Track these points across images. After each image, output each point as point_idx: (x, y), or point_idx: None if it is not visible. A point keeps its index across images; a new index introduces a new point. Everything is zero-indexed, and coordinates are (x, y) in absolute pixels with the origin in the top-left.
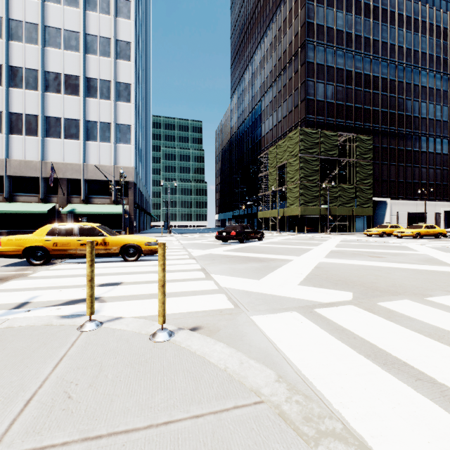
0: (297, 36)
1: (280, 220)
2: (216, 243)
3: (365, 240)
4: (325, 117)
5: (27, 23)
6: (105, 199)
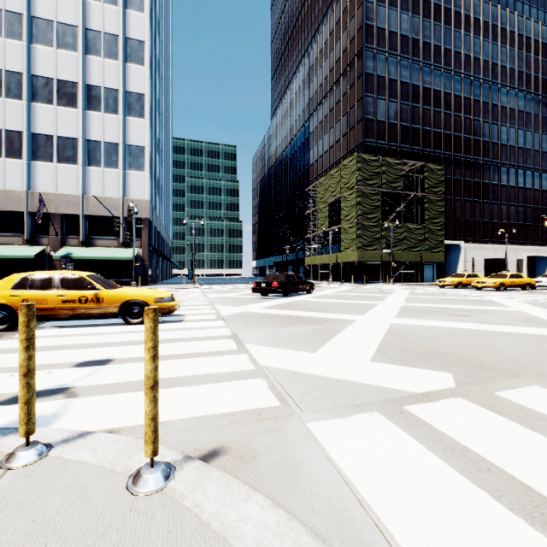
0: (353, 42)
1: (333, 267)
2: (254, 297)
3: (439, 293)
4: (388, 142)
5: (7, 12)
6: (112, 240)
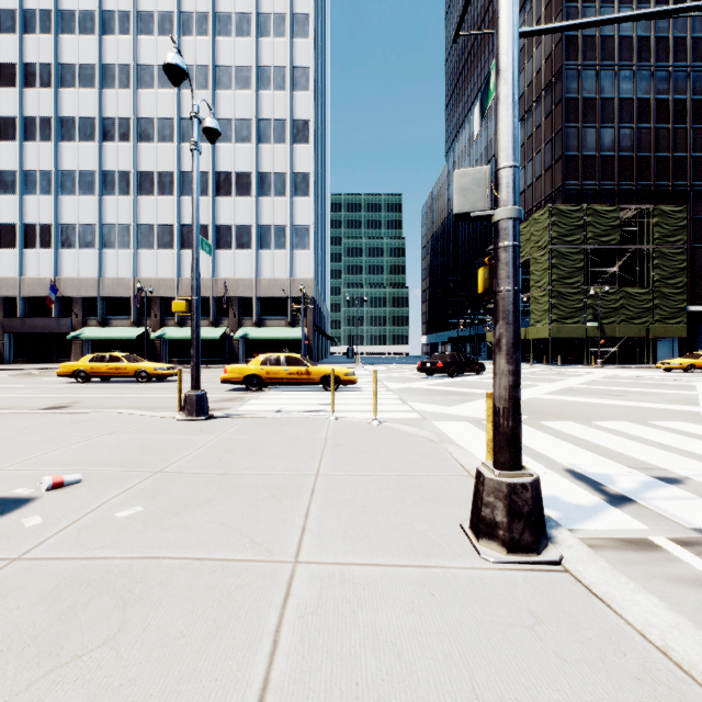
0: (550, 60)
1: (523, 345)
2: (419, 377)
3: (646, 377)
4: (599, 181)
5: None
6: (280, 320)
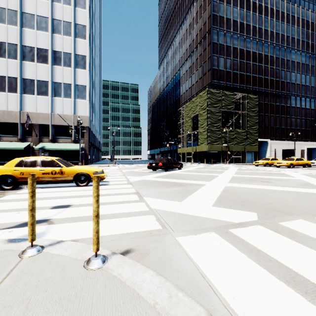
0: (205, 24)
1: (194, 154)
2: (148, 171)
3: (255, 169)
4: (225, 82)
5: (9, 10)
6: (67, 139)
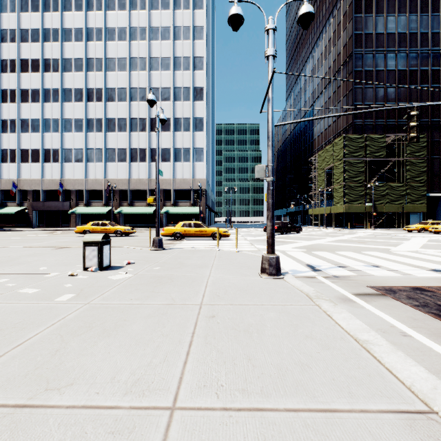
0: (345, 48)
1: (330, 216)
2: (264, 234)
3: (392, 235)
4: (374, 119)
5: (140, 88)
6: (187, 203)
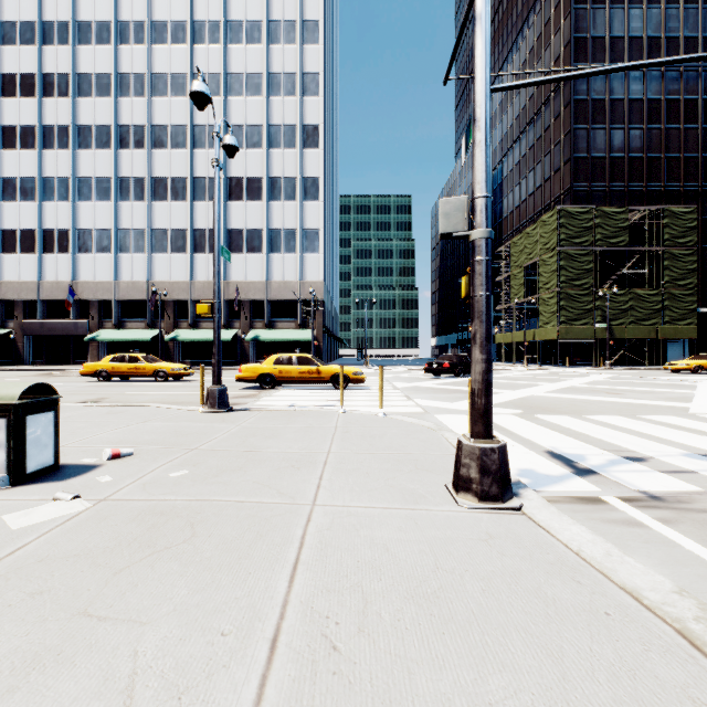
0: (559, 62)
1: (532, 347)
2: (426, 377)
3: (651, 378)
4: (608, 183)
5: (210, 126)
6: (290, 322)
